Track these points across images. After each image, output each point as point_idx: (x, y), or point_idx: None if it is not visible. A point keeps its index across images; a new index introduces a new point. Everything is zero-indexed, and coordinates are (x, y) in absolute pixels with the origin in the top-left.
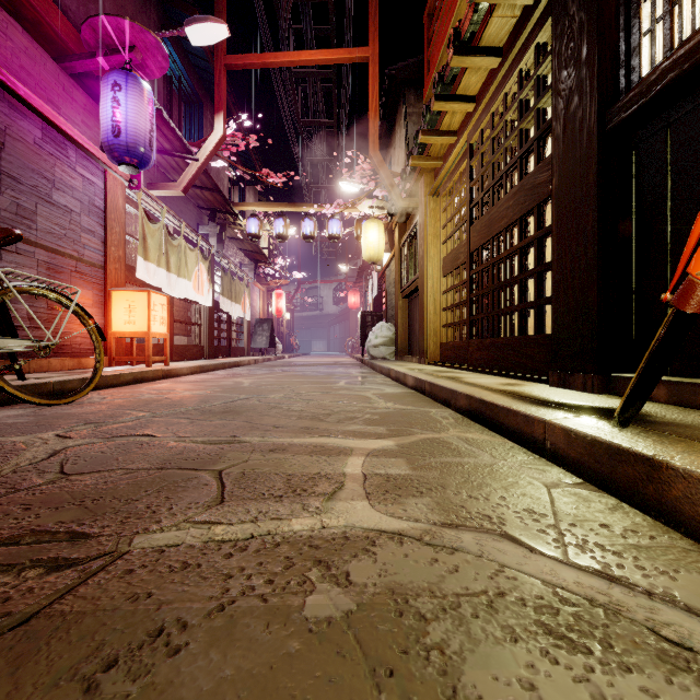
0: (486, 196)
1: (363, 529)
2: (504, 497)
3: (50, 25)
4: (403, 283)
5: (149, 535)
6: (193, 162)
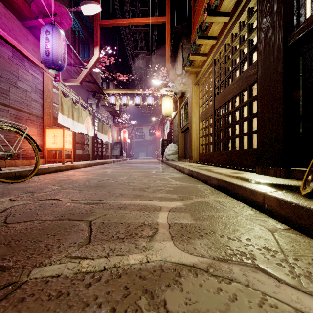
0: (222, 83)
1: (172, 263)
2: (249, 238)
3: (16, 3)
4: (181, 126)
5: (42, 267)
6: (84, 69)
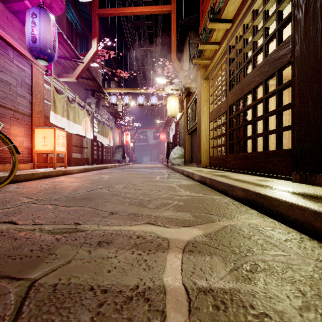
0: (239, 73)
1: None
2: None
3: None
4: (188, 127)
5: None
6: (81, 63)
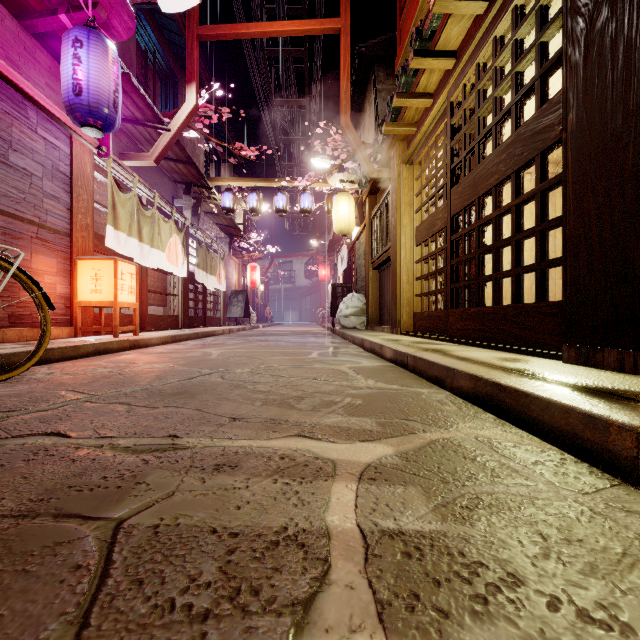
0: (469, 155)
1: None
2: None
3: None
4: (373, 254)
5: None
6: (165, 132)
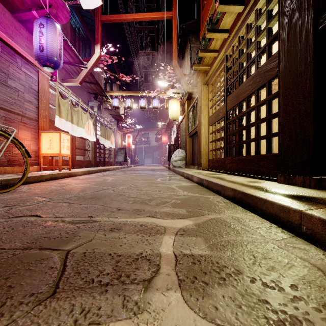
0: (235, 81)
1: None
2: (295, 285)
3: None
4: (189, 130)
5: None
6: (84, 69)
